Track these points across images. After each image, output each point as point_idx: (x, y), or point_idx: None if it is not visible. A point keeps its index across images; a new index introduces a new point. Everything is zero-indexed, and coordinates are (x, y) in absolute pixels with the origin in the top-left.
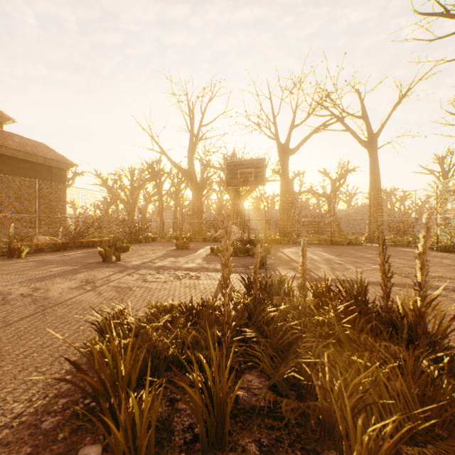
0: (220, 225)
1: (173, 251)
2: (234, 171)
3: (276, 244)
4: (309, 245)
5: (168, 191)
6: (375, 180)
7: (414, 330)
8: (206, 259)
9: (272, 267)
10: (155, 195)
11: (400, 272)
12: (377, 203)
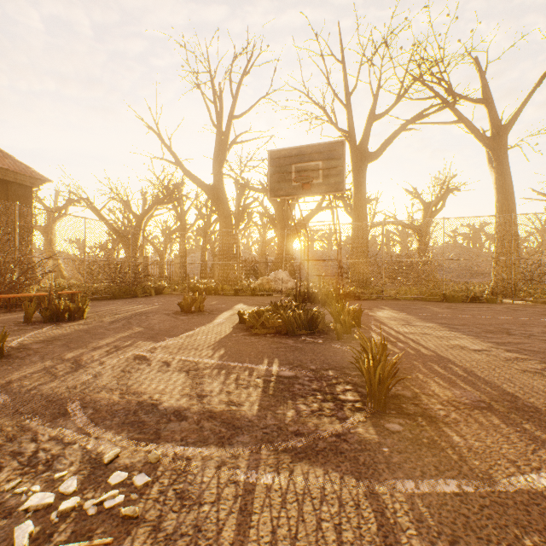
0: (262, 269)
1: (170, 317)
2: (284, 168)
3: (351, 299)
4: (408, 302)
5: (194, 224)
6: (507, 197)
7: None
8: (221, 349)
9: (412, 397)
10: (177, 230)
11: None
12: (511, 234)
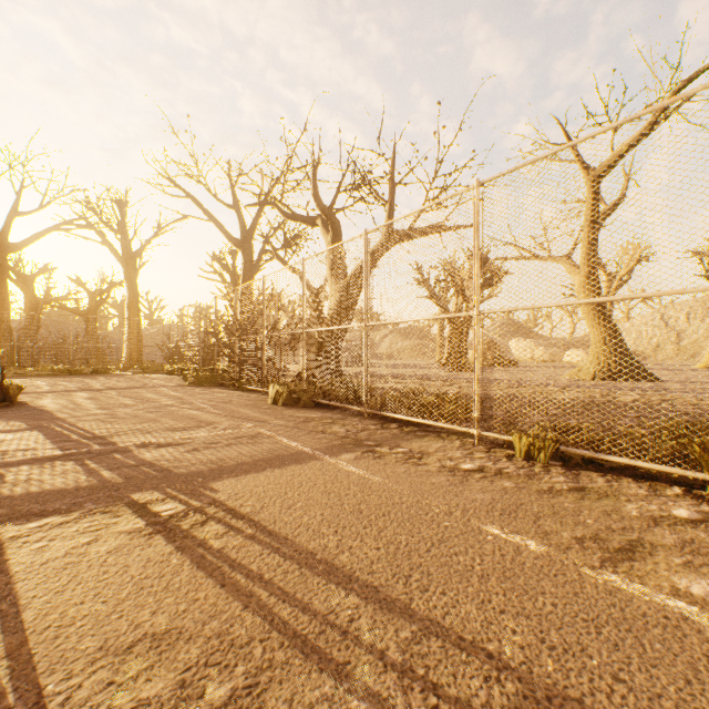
0: None
1: None
2: None
3: None
4: (36, 377)
5: None
6: (134, 303)
7: (1, 392)
8: None
9: None
10: None
11: (84, 387)
12: (136, 329)
